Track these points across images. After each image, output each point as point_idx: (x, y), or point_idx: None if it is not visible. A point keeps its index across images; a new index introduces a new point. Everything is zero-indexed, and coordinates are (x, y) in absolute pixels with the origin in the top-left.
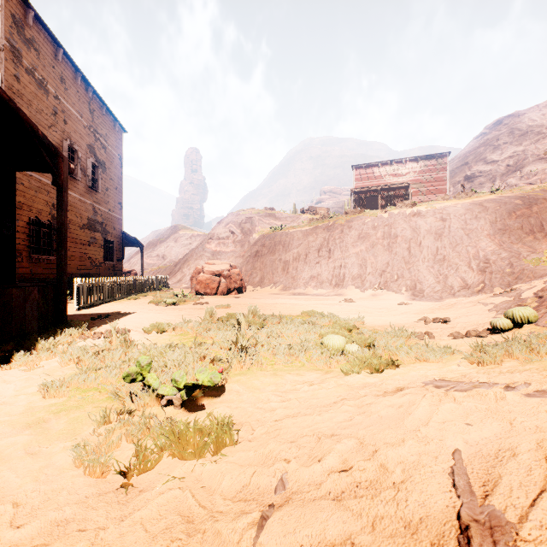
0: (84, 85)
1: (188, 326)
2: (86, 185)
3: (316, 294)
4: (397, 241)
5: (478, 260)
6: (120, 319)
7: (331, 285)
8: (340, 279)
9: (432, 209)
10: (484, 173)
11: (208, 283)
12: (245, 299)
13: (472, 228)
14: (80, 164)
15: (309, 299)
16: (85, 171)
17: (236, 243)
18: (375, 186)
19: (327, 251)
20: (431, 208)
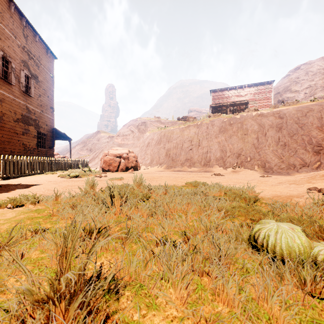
0: (18, 15)
1: (58, 199)
2: (20, 89)
3: (191, 171)
4: (248, 133)
5: (312, 144)
6: (5, 189)
7: (200, 164)
8: (207, 160)
9: (271, 111)
10: (290, 98)
11: (111, 162)
12: (138, 174)
13: (304, 123)
14: (14, 73)
15: (187, 174)
16: (19, 79)
17: (134, 138)
18: (225, 103)
19: (197, 141)
20: (270, 111)
